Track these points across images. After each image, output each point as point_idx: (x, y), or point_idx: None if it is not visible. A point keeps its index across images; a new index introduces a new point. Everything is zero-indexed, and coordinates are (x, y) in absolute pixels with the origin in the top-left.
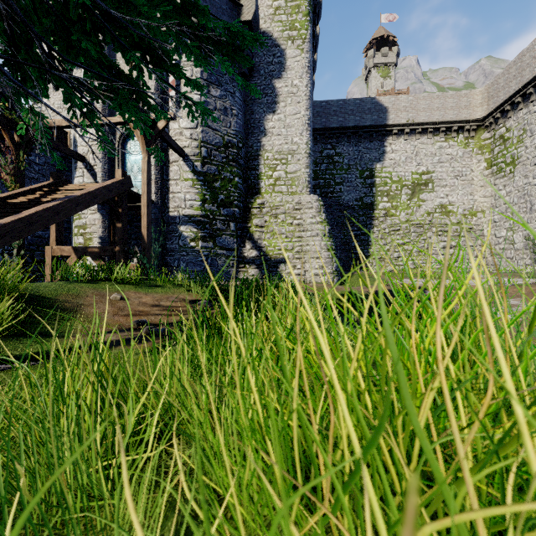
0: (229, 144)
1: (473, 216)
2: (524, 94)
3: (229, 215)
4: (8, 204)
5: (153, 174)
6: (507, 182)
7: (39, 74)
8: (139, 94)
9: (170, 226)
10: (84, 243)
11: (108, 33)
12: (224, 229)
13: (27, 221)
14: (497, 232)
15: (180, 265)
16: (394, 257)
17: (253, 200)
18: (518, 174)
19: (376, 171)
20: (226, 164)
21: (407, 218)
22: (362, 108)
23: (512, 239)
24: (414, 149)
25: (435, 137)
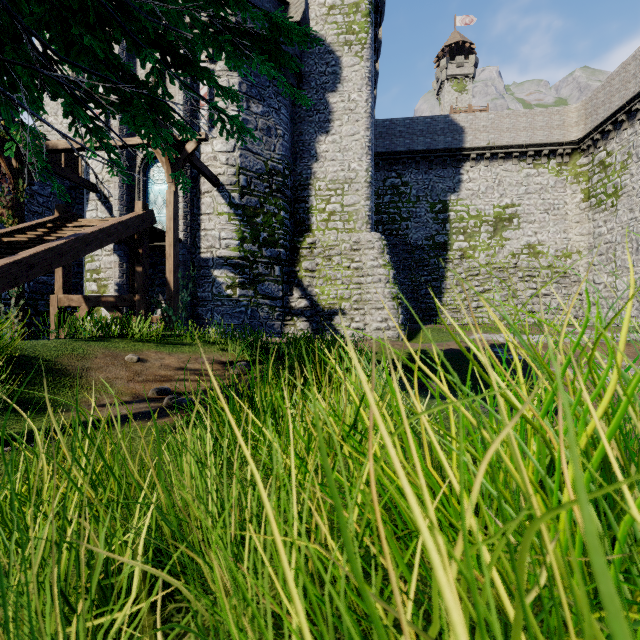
0: (273, 171)
1: (567, 258)
2: (629, 110)
3: (274, 257)
4: (4, 244)
5: (181, 207)
6: (609, 218)
7: (31, 79)
8: (159, 106)
9: (202, 270)
10: (97, 290)
11: (117, 26)
12: (266, 273)
13: (24, 264)
14: (597, 277)
15: (214, 317)
16: (472, 307)
17: (302, 239)
18: (622, 207)
19: (450, 204)
20: (269, 195)
21: (487, 260)
22: (433, 128)
23: (614, 286)
24: (496, 177)
25: (521, 163)
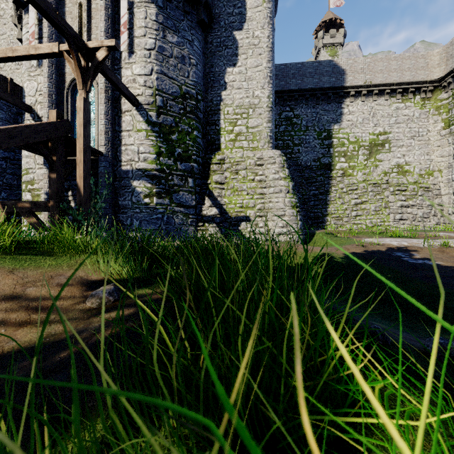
0: (186, 95)
1: (430, 176)
2: None
3: (187, 170)
4: None
5: (103, 124)
6: None
7: None
8: None
9: (122, 181)
10: (31, 199)
11: None
12: (181, 184)
13: None
14: None
15: (133, 223)
16: (352, 216)
17: (212, 156)
18: None
19: (333, 132)
20: (184, 116)
21: (364, 177)
22: (320, 70)
23: None
24: (371, 110)
25: (391, 99)
